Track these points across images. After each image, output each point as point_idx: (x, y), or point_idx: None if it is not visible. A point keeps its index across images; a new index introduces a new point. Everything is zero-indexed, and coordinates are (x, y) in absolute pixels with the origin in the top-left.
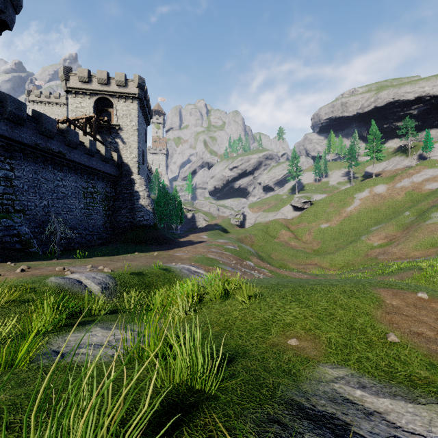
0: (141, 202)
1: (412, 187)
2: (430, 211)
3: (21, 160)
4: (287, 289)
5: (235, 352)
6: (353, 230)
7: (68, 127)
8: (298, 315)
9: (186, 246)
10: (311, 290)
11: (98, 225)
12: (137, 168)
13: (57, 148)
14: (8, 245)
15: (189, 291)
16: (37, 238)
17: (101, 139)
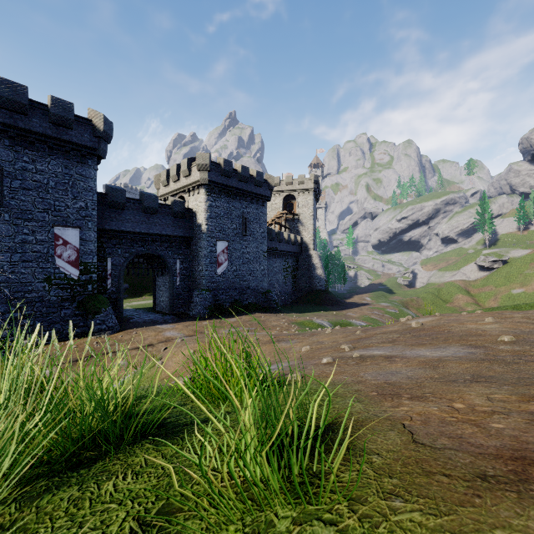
0: (317, 272)
1: None
2: None
3: None
4: None
5: None
6: None
7: (279, 231)
8: None
9: (353, 308)
10: None
11: (289, 289)
12: (313, 244)
13: (274, 245)
14: (272, 305)
15: None
16: None
17: (287, 225)
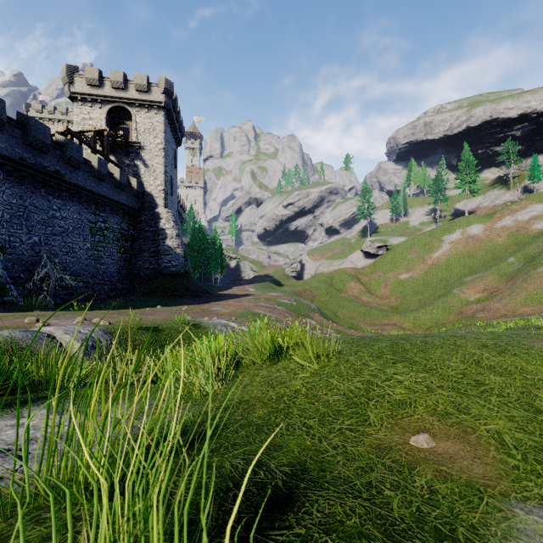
0: (168, 243)
1: (516, 227)
2: (541, 255)
3: (0, 179)
4: (381, 343)
5: (300, 469)
6: (442, 282)
7: (67, 139)
8: (415, 385)
9: (227, 300)
10: (424, 344)
11: (111, 272)
12: (164, 198)
13: (52, 166)
14: None
15: (219, 348)
16: (23, 286)
17: (116, 160)
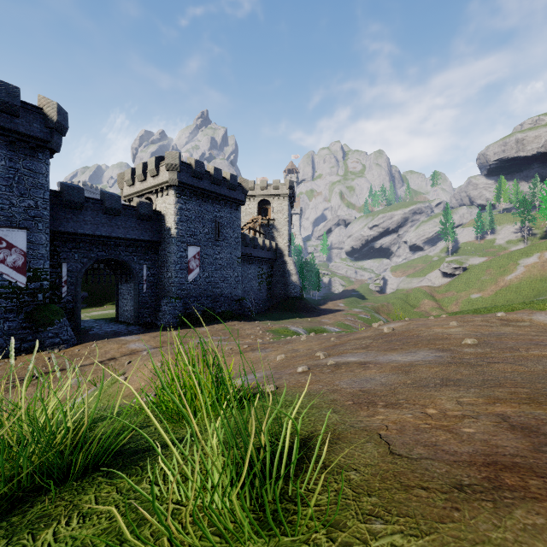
0: (292, 279)
1: None
2: None
3: None
4: None
5: None
6: (507, 303)
7: (253, 237)
8: None
9: (328, 314)
10: None
11: (264, 296)
12: (288, 250)
13: (249, 251)
14: (246, 313)
15: None
16: None
17: (262, 230)
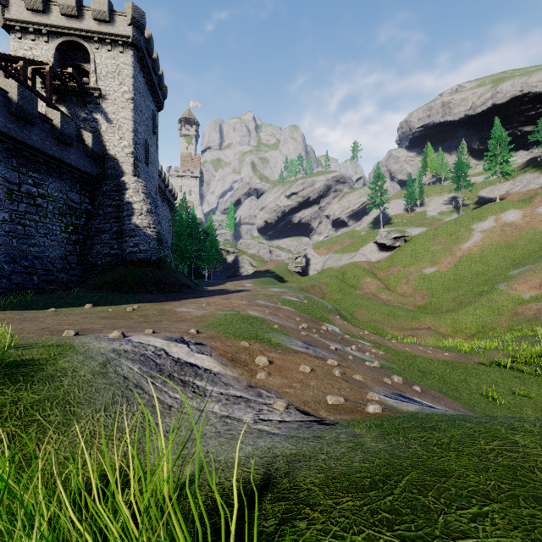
0: (135, 221)
1: None
2: None
3: None
4: None
5: None
6: (478, 276)
7: None
8: None
9: (210, 296)
10: None
11: (50, 258)
12: (133, 164)
13: None
14: None
15: None
16: None
17: (68, 113)
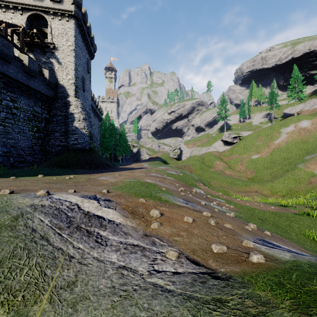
0: (75, 125)
1: None
2: None
3: None
4: None
5: None
6: (285, 160)
7: None
8: None
9: (121, 171)
10: None
11: (22, 147)
12: (74, 90)
13: None
14: None
15: None
16: None
17: (34, 58)
